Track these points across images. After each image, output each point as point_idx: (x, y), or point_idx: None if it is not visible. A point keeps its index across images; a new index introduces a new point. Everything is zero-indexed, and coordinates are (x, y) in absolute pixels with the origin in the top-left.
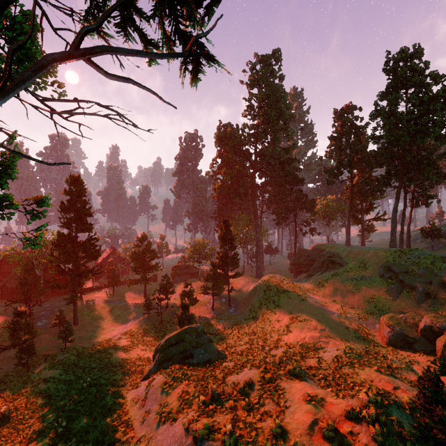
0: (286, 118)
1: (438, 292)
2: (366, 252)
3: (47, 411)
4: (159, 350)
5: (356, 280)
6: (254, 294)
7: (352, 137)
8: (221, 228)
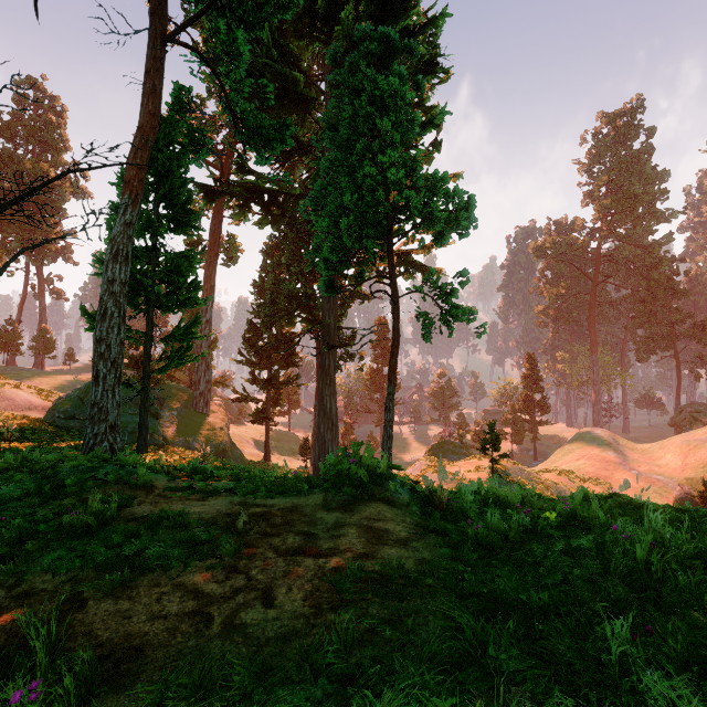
0: (647, 200)
1: None
2: None
3: None
4: (427, 452)
5: (700, 441)
6: None
7: None
8: (526, 366)
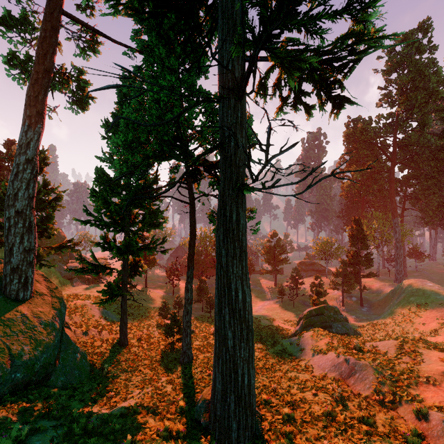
0: (439, 97)
1: None
2: None
3: None
4: (302, 318)
5: None
6: (392, 297)
7: None
8: (352, 227)
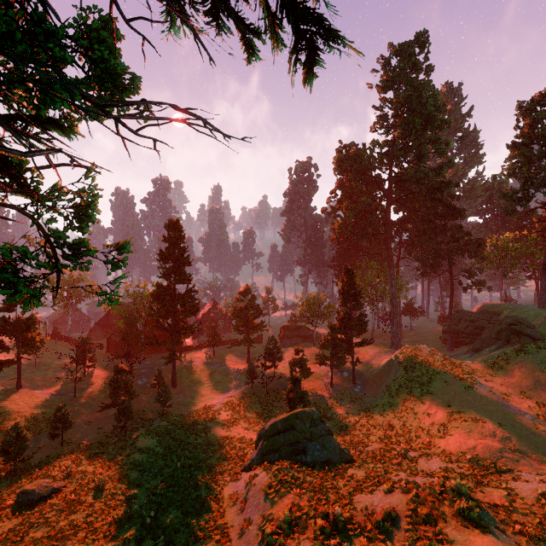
0: (436, 125)
1: None
2: None
3: (139, 489)
4: (262, 435)
5: None
6: (389, 370)
7: None
8: (343, 280)
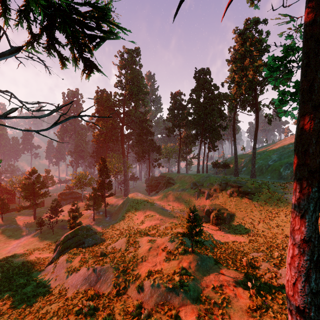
0: (143, 93)
1: (213, 193)
2: (185, 176)
3: None
4: (59, 244)
5: (180, 191)
6: (123, 206)
7: (180, 110)
8: (100, 164)
